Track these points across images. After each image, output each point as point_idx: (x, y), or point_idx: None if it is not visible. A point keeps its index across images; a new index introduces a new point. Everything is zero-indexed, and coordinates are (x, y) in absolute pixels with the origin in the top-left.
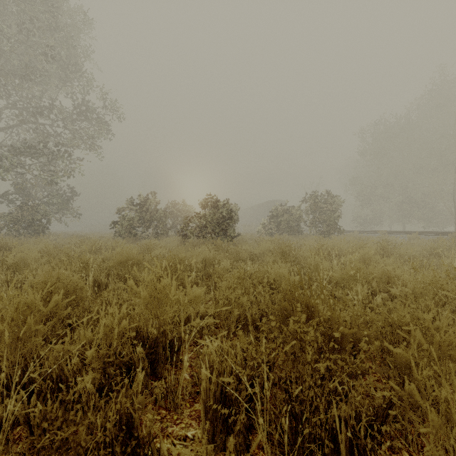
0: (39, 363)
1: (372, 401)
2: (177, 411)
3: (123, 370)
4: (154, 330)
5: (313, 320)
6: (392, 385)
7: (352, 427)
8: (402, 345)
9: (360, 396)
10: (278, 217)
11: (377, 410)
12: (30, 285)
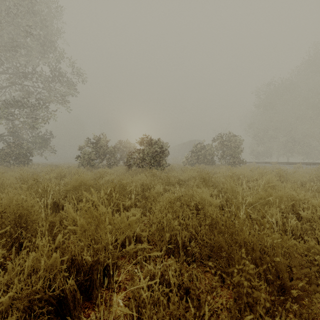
0: None
1: None
2: None
3: None
4: (89, 259)
5: (260, 268)
6: None
7: None
8: None
9: None
10: (197, 152)
11: None
12: None
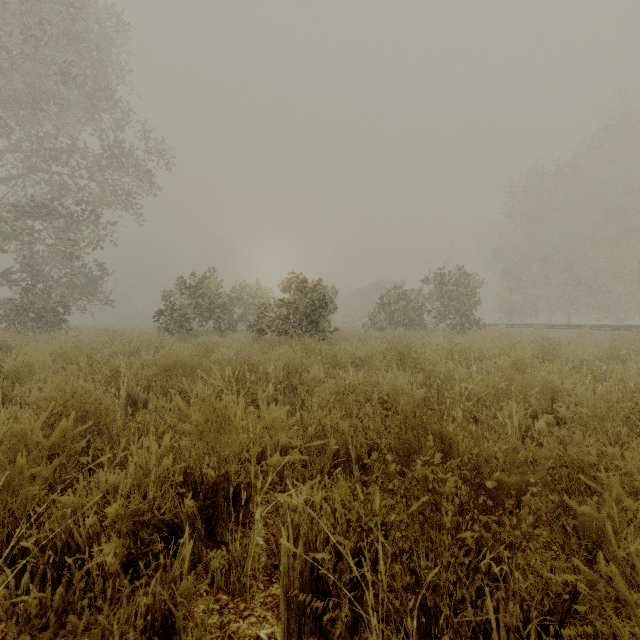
0: (38, 522)
1: (539, 580)
2: (244, 596)
3: (159, 540)
4: (212, 472)
5: (453, 460)
6: (579, 565)
7: (515, 628)
8: (588, 499)
9: (528, 581)
10: (391, 305)
11: (553, 602)
12: (34, 402)
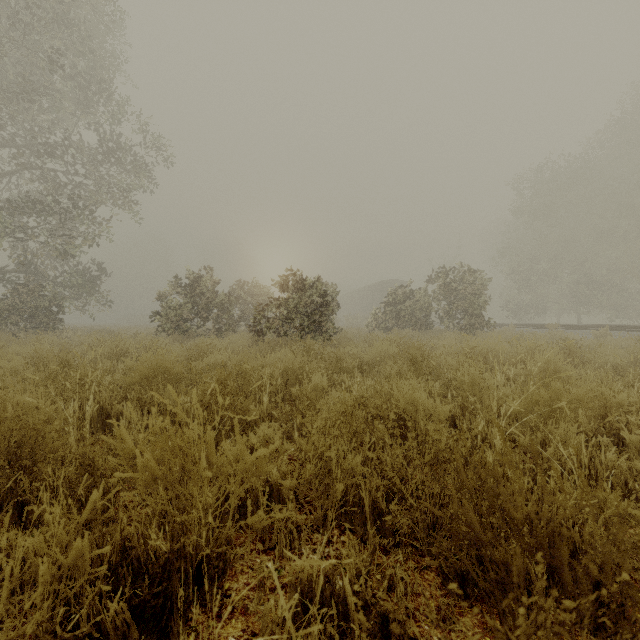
0: None
1: None
2: None
3: None
4: (162, 546)
5: (582, 600)
6: None
7: None
8: None
9: None
10: (397, 304)
11: None
12: None
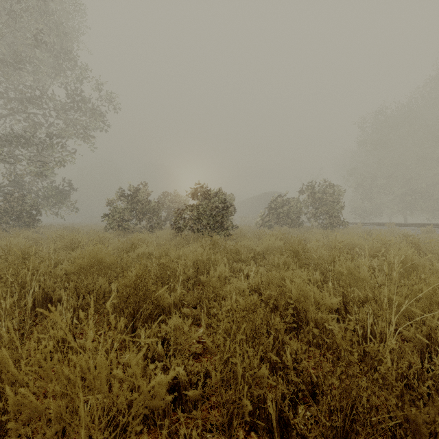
0: None
1: None
2: None
3: None
4: None
5: None
6: None
7: None
8: None
9: None
10: (277, 209)
11: None
12: None
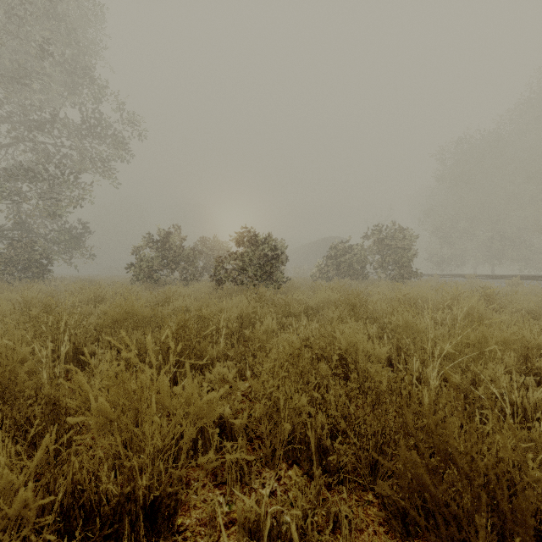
0: None
1: None
2: None
3: None
4: (113, 490)
5: None
6: None
7: None
8: None
9: None
10: (337, 257)
11: None
12: None
